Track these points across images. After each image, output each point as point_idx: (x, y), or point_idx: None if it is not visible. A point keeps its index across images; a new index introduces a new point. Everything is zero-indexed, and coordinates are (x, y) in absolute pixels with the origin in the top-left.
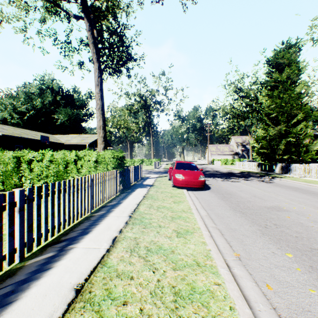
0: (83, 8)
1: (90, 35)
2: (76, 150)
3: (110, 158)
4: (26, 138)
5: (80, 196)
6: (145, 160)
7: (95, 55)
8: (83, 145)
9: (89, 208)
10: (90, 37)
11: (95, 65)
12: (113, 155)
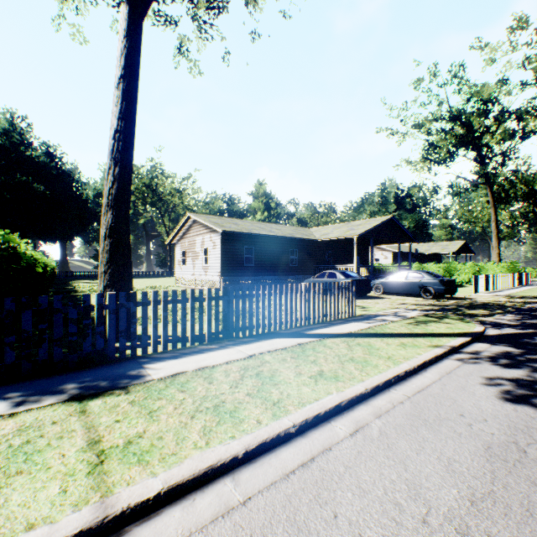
0: (485, 181)
1: (489, 193)
2: (430, 259)
3: (510, 267)
4: (406, 252)
5: (507, 280)
6: (529, 269)
7: (492, 203)
8: (440, 253)
9: (508, 286)
10: (489, 194)
11: (491, 209)
12: (512, 265)
